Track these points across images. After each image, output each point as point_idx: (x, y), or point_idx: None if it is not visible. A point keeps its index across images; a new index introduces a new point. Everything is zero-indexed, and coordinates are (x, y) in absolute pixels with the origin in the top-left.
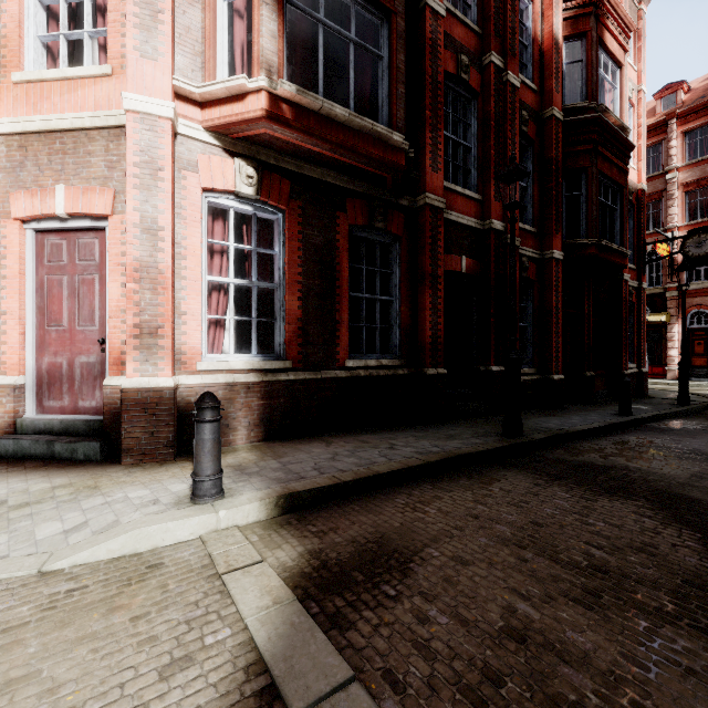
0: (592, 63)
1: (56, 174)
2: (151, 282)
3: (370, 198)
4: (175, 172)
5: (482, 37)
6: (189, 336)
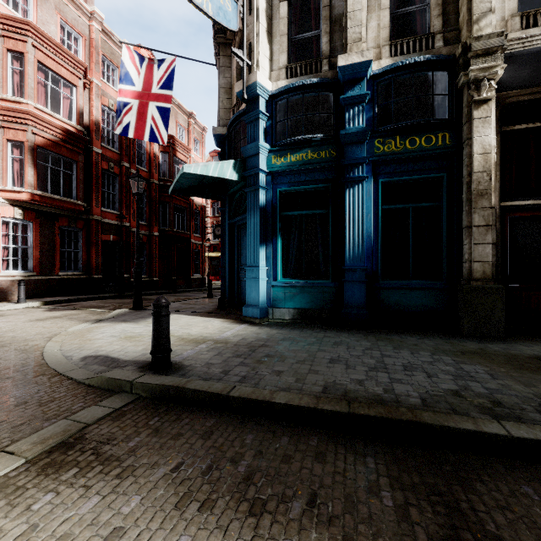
0: (170, 164)
1: None
2: None
3: (69, 216)
4: None
5: (121, 154)
6: None
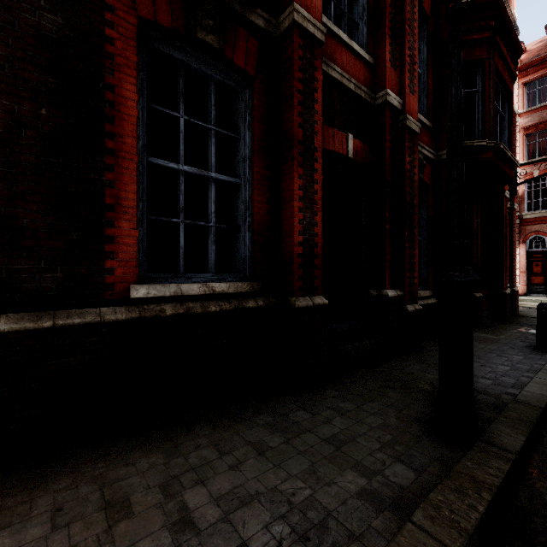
0: None
1: None
2: None
3: None
4: None
5: None
6: None
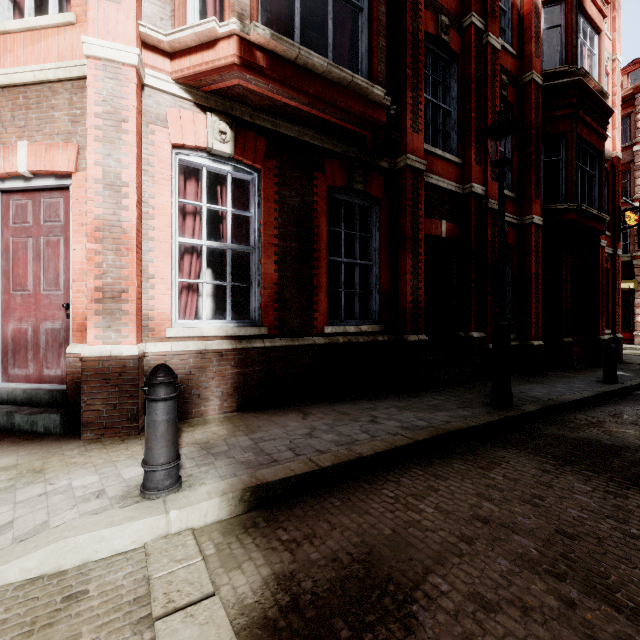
0: (572, 27)
1: (20, 130)
2: (113, 242)
3: (348, 159)
4: (142, 125)
5: None
6: (158, 301)
